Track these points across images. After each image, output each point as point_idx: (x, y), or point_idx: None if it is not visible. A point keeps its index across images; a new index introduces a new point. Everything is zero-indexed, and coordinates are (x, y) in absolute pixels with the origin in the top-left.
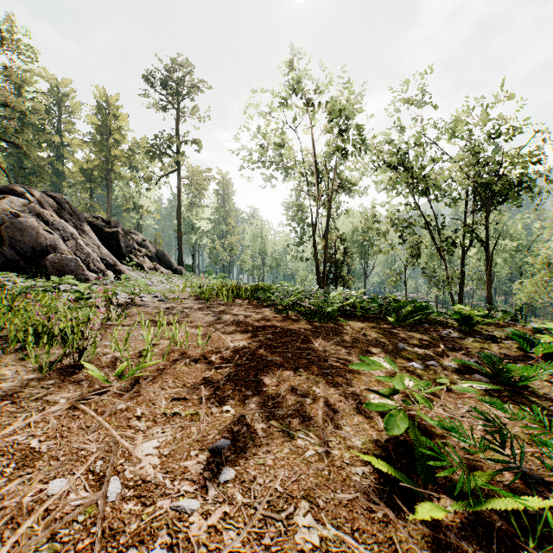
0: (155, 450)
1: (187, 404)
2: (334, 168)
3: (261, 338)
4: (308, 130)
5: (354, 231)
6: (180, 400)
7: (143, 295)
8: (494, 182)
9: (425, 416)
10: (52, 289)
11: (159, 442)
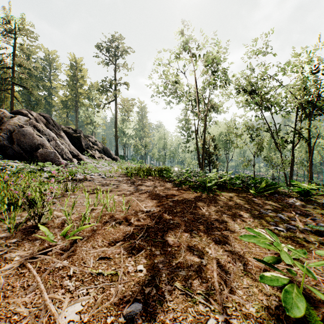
0: (77, 315)
1: (109, 263)
2: (209, 95)
3: (165, 205)
4: (192, 72)
5: (220, 134)
6: (104, 259)
7: (92, 174)
8: (313, 102)
9: (316, 292)
10: (34, 170)
11: (82, 306)
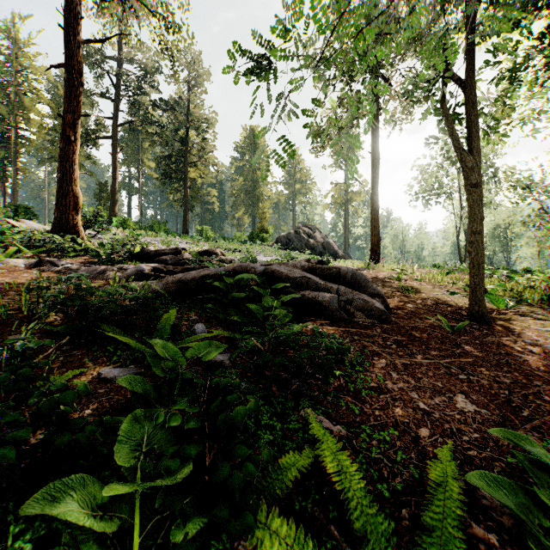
0: None
1: None
2: None
3: None
4: (453, 176)
5: (495, 227)
6: None
7: None
8: None
9: None
10: None
11: None
